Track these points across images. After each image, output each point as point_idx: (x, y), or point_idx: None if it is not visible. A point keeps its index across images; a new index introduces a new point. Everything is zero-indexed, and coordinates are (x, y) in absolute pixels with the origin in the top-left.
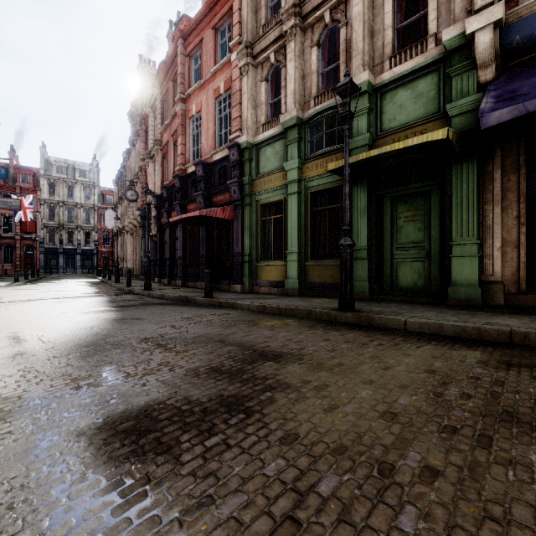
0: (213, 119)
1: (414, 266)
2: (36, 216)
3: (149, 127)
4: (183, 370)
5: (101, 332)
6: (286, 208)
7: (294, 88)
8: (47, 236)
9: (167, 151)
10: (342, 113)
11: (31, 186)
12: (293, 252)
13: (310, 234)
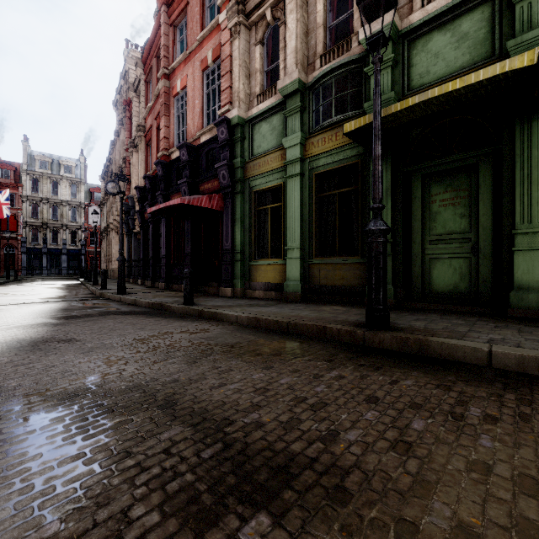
0: (199, 95)
1: (454, 264)
2: (17, 214)
3: (133, 113)
4: None
5: None
6: (286, 194)
7: (295, 45)
8: (29, 235)
9: (151, 137)
10: (370, 36)
11: (12, 182)
12: (294, 248)
13: (315, 226)
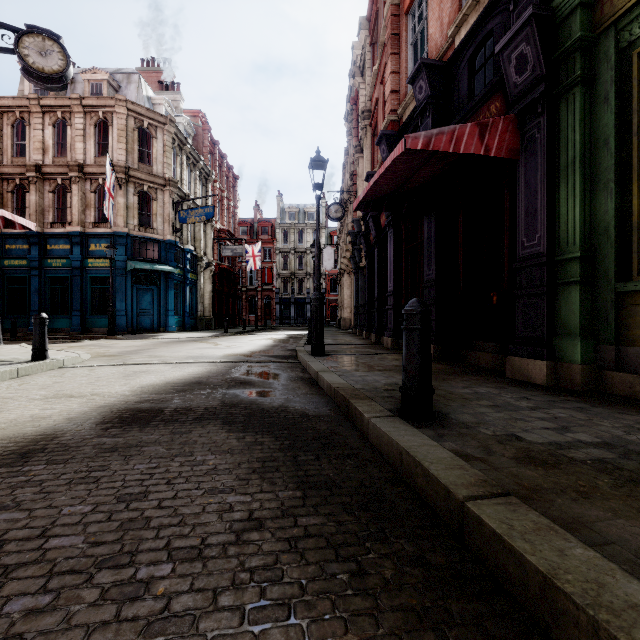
0: None
1: None
2: (273, 267)
3: (359, 107)
4: None
5: None
6: None
7: None
8: (281, 286)
9: (377, 116)
10: None
11: (269, 237)
12: None
13: None
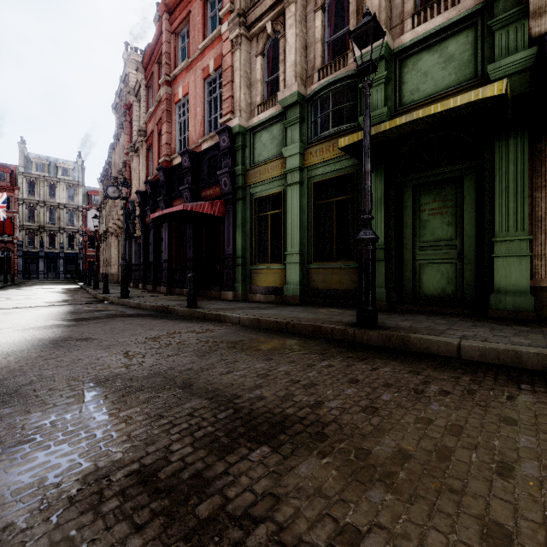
0: (201, 102)
1: (441, 269)
2: (14, 217)
3: (133, 118)
4: (77, 480)
5: (11, 366)
6: (285, 201)
7: (294, 59)
8: (26, 239)
9: (152, 142)
10: (361, 64)
11: (8, 184)
12: (293, 253)
13: (313, 232)
